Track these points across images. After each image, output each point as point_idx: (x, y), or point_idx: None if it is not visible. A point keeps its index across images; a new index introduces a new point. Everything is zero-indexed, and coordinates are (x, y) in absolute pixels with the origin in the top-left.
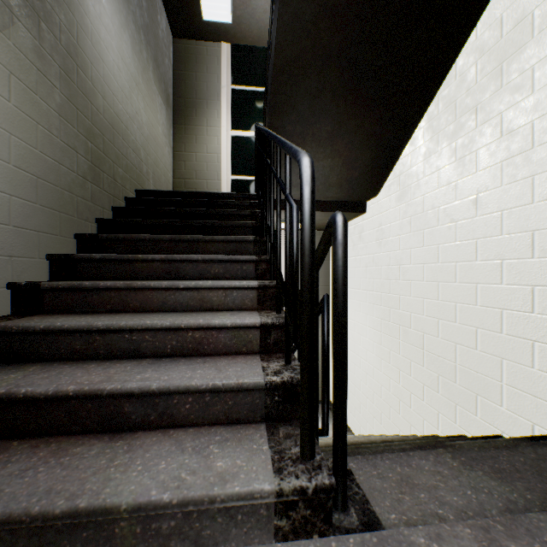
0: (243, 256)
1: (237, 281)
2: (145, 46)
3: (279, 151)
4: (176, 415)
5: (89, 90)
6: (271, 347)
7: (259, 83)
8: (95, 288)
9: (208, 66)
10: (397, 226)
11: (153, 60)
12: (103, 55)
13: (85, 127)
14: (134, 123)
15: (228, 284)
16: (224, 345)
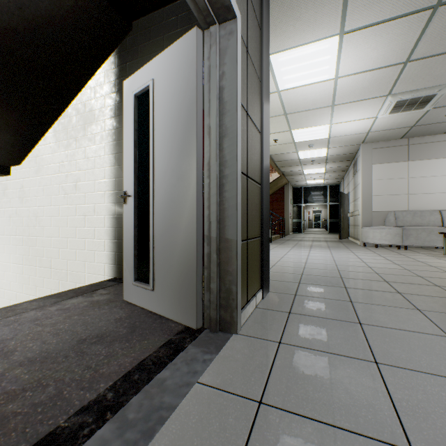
0: None
1: None
2: None
3: None
4: None
5: None
6: None
7: None
8: None
9: None
10: (36, 191)
11: None
12: None
13: None
14: None
15: None
16: None
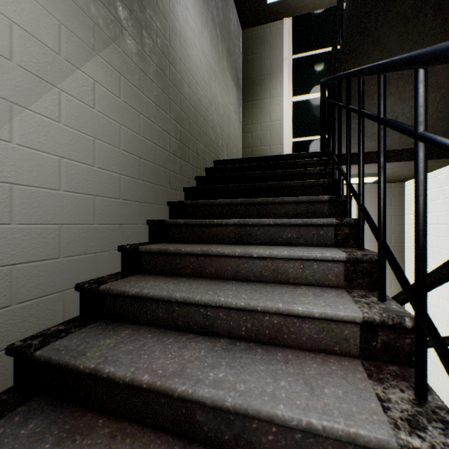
0: (319, 220)
1: (317, 252)
2: (220, 40)
3: (382, 82)
4: (255, 444)
5: (178, 81)
6: (377, 352)
7: (320, 45)
8: (177, 253)
9: (271, 44)
10: None
11: (226, 51)
12: (189, 51)
13: (175, 113)
14: (212, 105)
15: (307, 255)
16: (308, 338)
